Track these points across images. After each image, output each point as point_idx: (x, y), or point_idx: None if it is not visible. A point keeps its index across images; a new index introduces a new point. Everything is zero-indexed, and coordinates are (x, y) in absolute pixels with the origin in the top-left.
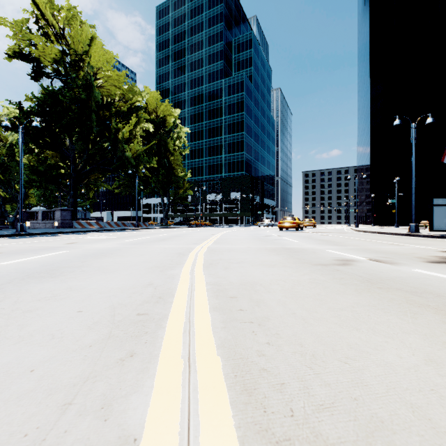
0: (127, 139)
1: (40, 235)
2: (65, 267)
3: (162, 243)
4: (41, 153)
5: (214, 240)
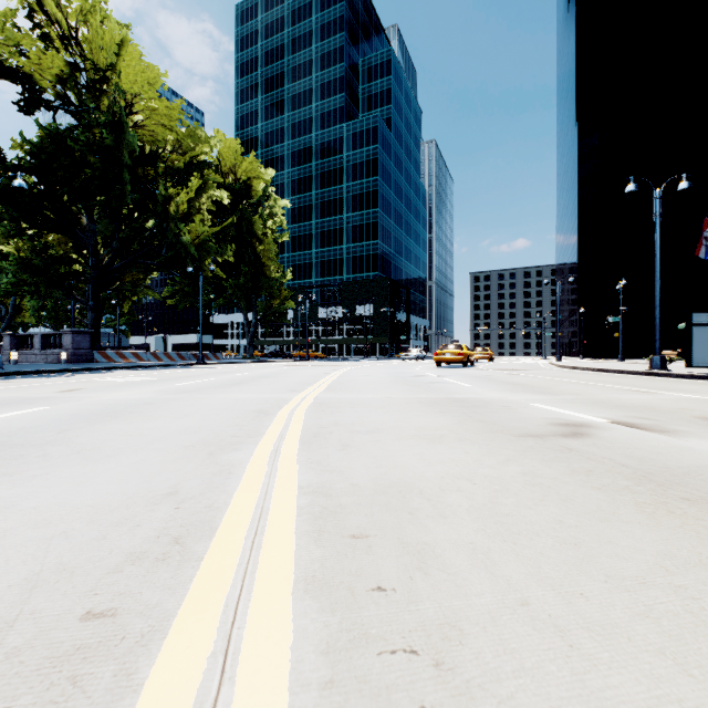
0: (184, 215)
1: (26, 376)
2: (15, 445)
3: (235, 390)
4: (38, 237)
5: (328, 383)
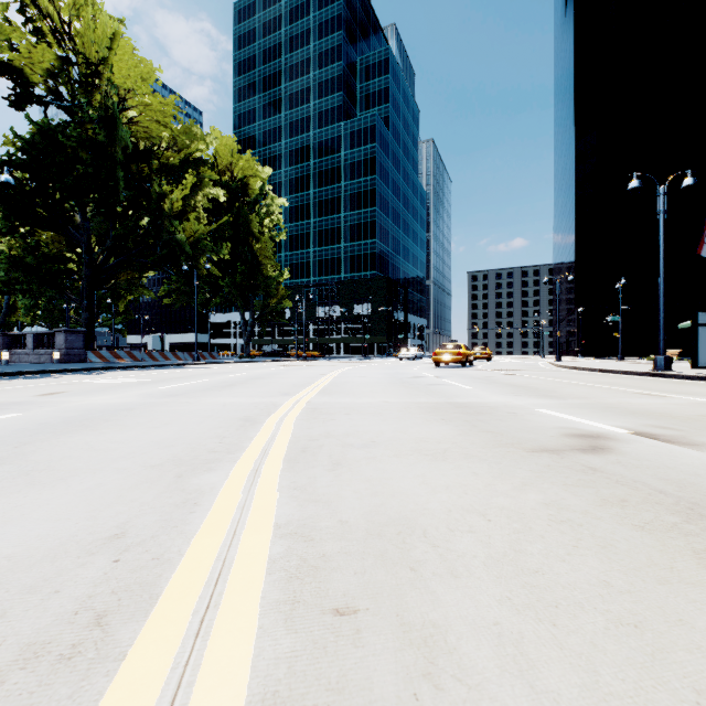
0: (179, 213)
1: (12, 377)
2: None
3: (224, 393)
4: (30, 235)
5: (323, 385)
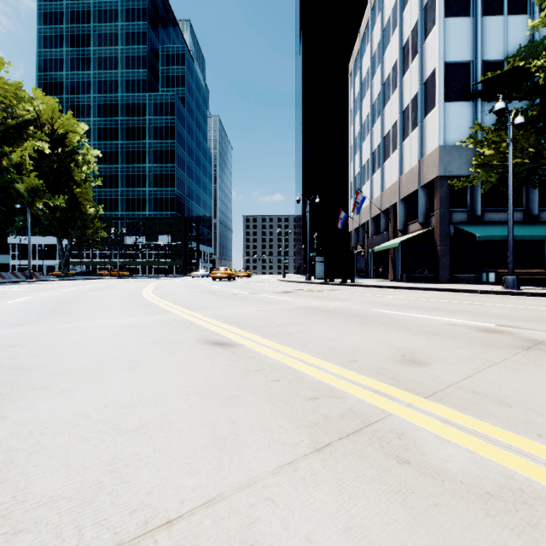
0: (16, 165)
1: None
2: (68, 301)
3: (107, 291)
4: None
5: (152, 288)
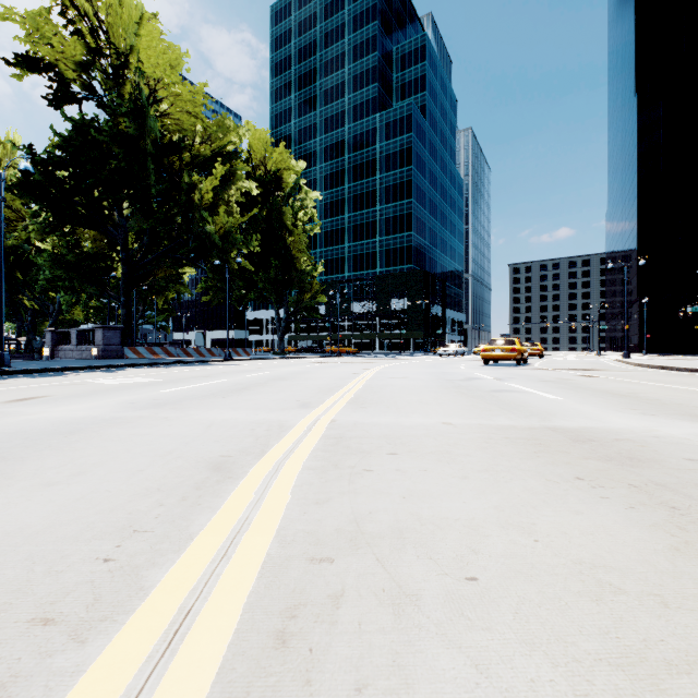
0: (210, 205)
1: (28, 375)
2: None
3: (226, 402)
4: (71, 233)
5: (356, 390)
